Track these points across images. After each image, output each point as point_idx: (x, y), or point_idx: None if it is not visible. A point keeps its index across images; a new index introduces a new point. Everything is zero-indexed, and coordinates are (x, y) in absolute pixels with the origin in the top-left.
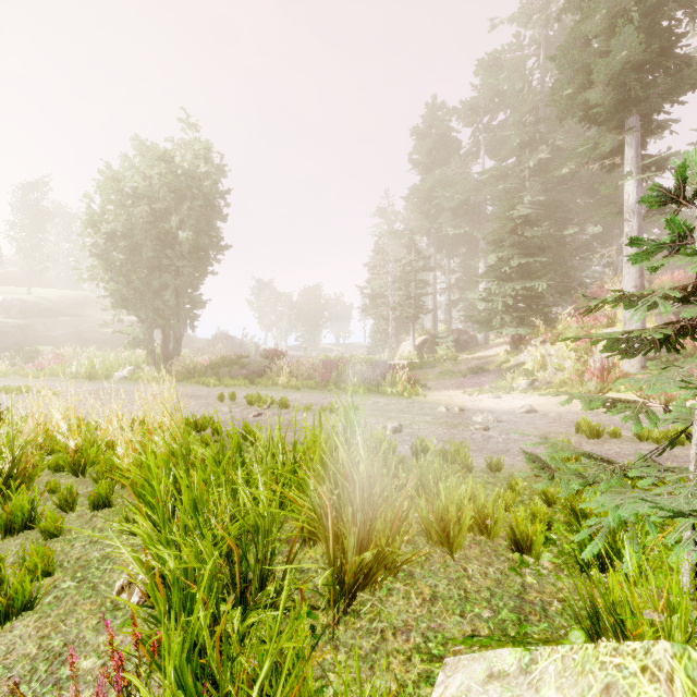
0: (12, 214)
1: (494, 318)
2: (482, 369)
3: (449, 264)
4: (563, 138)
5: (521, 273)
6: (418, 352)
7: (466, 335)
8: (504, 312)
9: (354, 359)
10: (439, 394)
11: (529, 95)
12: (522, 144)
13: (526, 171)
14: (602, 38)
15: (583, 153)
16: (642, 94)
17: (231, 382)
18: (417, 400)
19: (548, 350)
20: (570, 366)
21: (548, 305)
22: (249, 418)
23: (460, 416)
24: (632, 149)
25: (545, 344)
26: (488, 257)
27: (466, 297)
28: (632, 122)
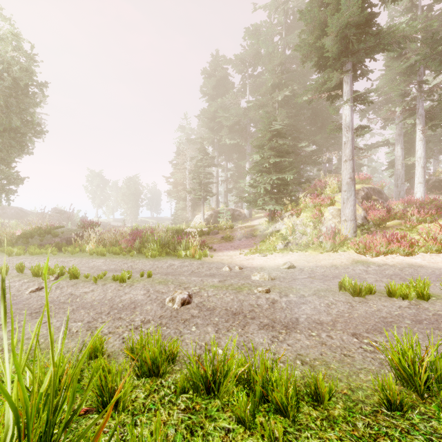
0: None
1: (259, 199)
2: (251, 235)
3: (226, 164)
4: (298, 85)
5: (275, 169)
6: (207, 223)
7: (238, 212)
8: (265, 194)
9: (158, 228)
10: (222, 255)
11: (278, 54)
12: (274, 85)
13: (276, 104)
14: (331, 7)
15: (316, 87)
16: (356, 46)
17: (37, 251)
18: (206, 260)
19: (296, 220)
20: (310, 232)
21: (291, 191)
22: (23, 295)
23: (240, 275)
24: (348, 85)
25: (292, 217)
26: (254, 156)
27: (237, 187)
28: (348, 67)
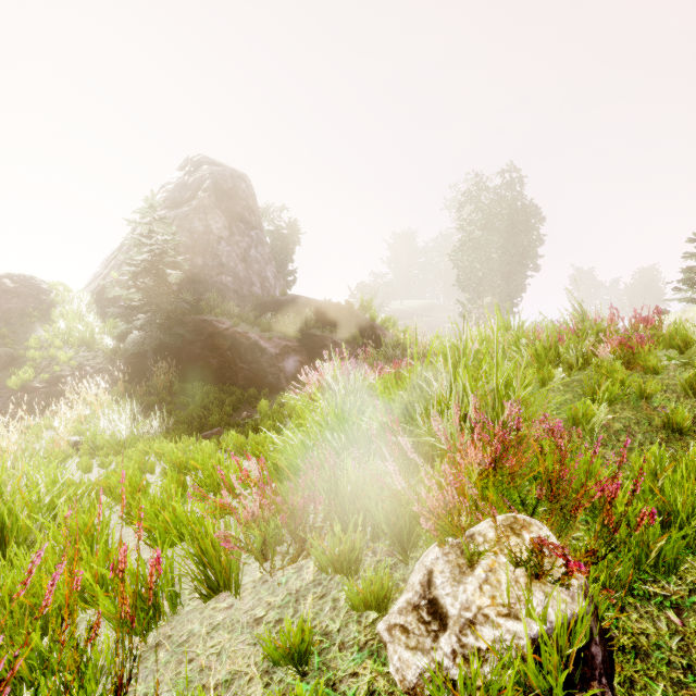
0: (393, 254)
1: None
2: None
3: None
4: None
5: None
6: None
7: None
8: None
9: None
10: None
11: None
12: None
13: None
14: None
15: None
16: None
17: None
18: None
19: None
20: None
21: None
22: None
23: None
24: None
25: None
26: None
27: None
28: None
